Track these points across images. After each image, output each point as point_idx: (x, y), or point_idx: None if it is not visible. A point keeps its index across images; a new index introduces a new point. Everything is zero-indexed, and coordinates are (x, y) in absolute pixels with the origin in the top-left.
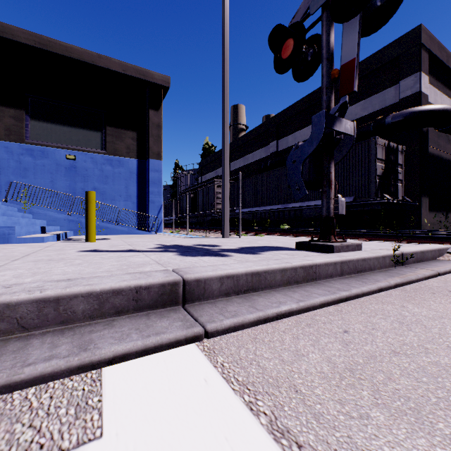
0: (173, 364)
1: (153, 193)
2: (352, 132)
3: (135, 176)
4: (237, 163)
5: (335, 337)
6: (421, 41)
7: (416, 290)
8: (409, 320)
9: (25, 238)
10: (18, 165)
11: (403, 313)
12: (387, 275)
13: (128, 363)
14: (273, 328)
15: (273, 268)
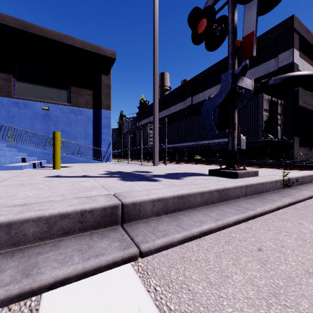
0: (109, 288)
1: (104, 133)
2: (251, 88)
3: (91, 122)
4: (164, 113)
5: (252, 255)
6: (294, 27)
7: (305, 208)
8: (310, 238)
9: (8, 166)
10: (8, 113)
11: (302, 230)
12: (280, 195)
13: (68, 287)
14: (198, 246)
15: (194, 191)
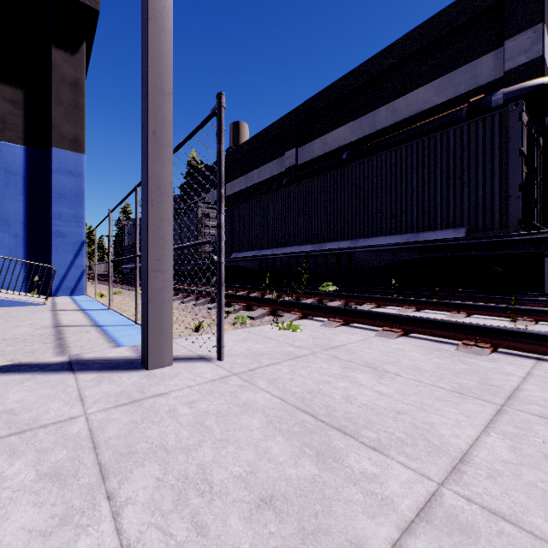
0: None
1: (62, 217)
2: None
3: (20, 181)
4: (236, 185)
5: None
6: None
7: None
8: None
9: None
10: None
11: None
12: None
13: None
14: None
15: None
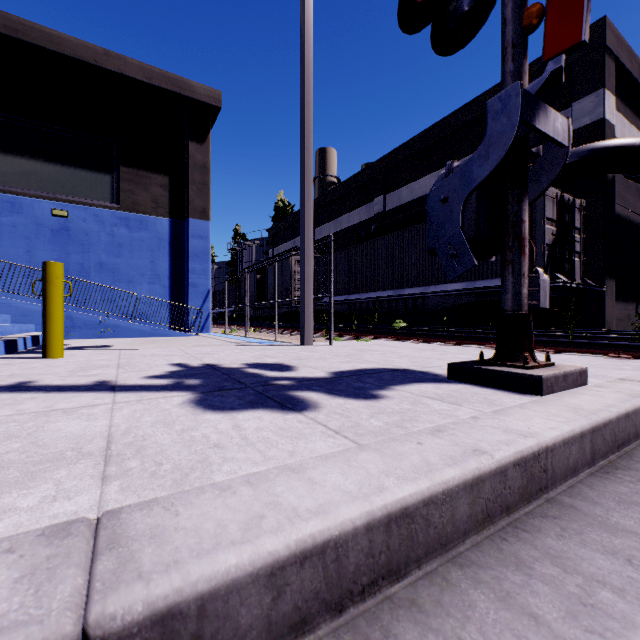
0: None
1: (195, 271)
2: (565, 140)
3: (167, 245)
4: (326, 229)
5: None
6: (606, 43)
7: None
8: None
9: None
10: None
11: None
12: None
13: None
14: None
15: (447, 483)
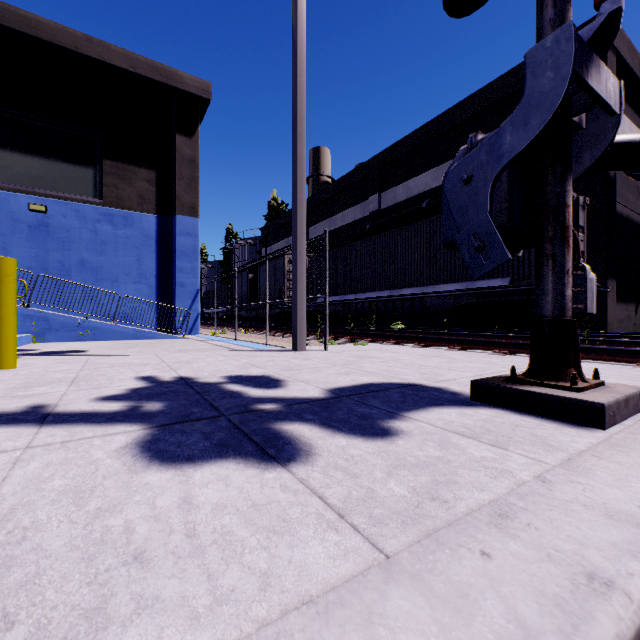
0: None
1: (183, 270)
2: (617, 106)
3: (153, 243)
4: (320, 228)
5: None
6: None
7: None
8: None
9: None
10: None
11: None
12: None
13: None
14: None
15: None
